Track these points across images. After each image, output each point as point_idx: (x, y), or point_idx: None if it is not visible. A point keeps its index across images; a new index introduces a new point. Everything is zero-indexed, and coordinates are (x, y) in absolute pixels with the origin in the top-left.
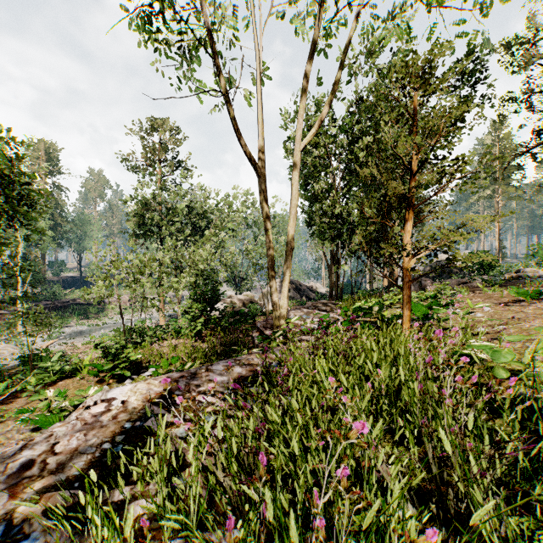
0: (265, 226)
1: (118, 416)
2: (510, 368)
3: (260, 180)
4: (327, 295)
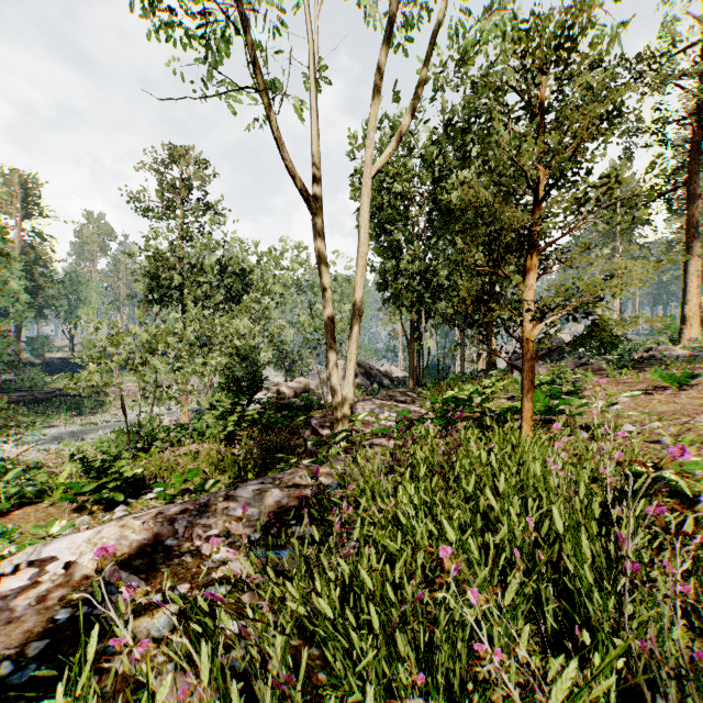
0: (323, 284)
1: (50, 595)
2: (697, 491)
3: (315, 218)
4: (405, 382)
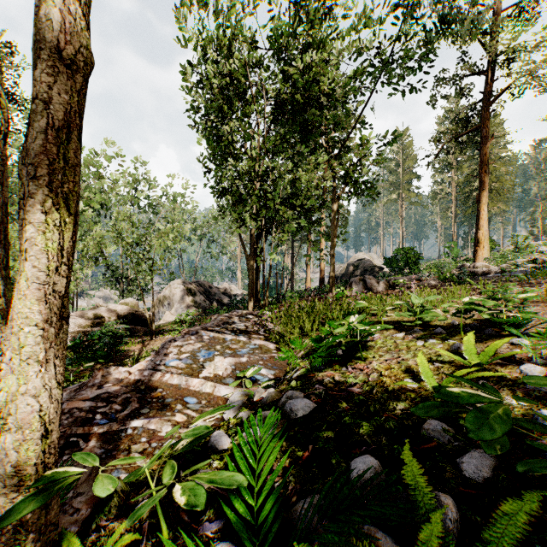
0: None
1: None
2: None
3: None
4: (244, 300)
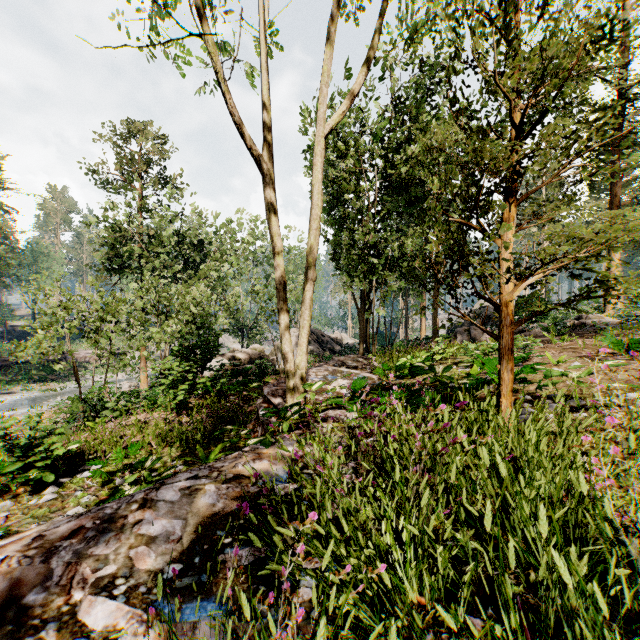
0: (275, 248)
1: None
2: None
3: (267, 179)
4: (355, 348)
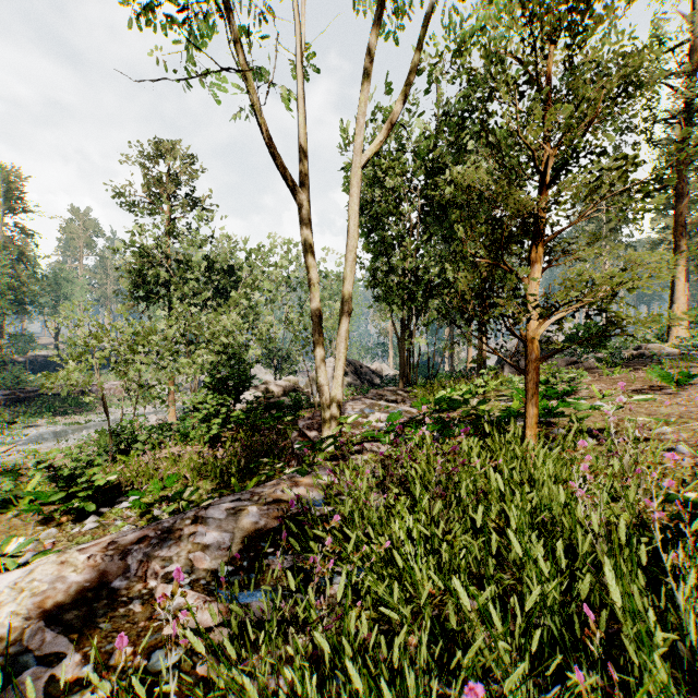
0: (310, 280)
1: None
2: None
3: (302, 210)
4: (396, 380)
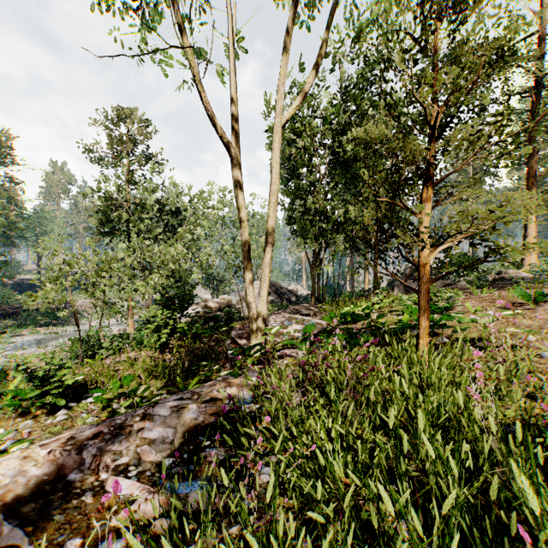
0: (241, 217)
1: None
2: None
3: (234, 161)
4: (308, 298)
